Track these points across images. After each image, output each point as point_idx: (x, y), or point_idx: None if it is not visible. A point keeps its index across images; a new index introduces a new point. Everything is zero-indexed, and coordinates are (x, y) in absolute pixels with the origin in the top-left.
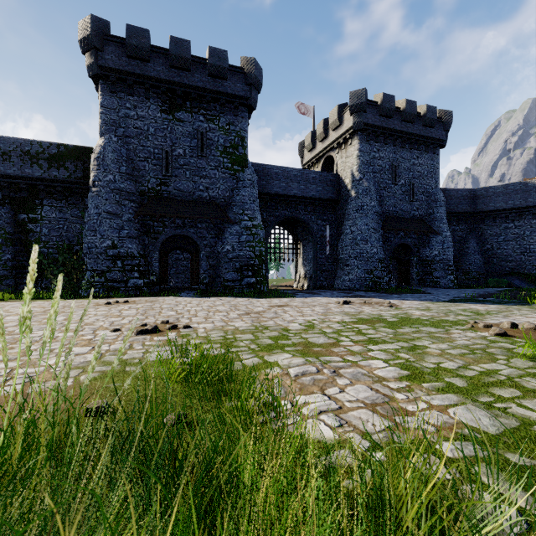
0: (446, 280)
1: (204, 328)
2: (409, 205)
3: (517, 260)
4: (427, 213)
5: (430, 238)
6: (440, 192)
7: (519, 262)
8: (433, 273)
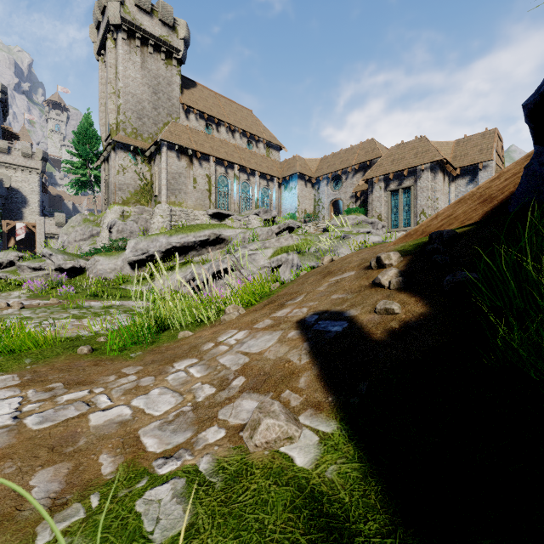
0: None
1: None
2: None
3: None
4: None
5: None
6: None
7: None
8: None
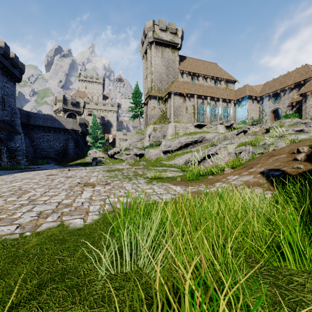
0: (24, 161)
1: (102, 180)
2: (2, 112)
3: (48, 151)
4: (11, 119)
5: (14, 136)
6: (18, 109)
7: (49, 152)
8: (17, 157)
